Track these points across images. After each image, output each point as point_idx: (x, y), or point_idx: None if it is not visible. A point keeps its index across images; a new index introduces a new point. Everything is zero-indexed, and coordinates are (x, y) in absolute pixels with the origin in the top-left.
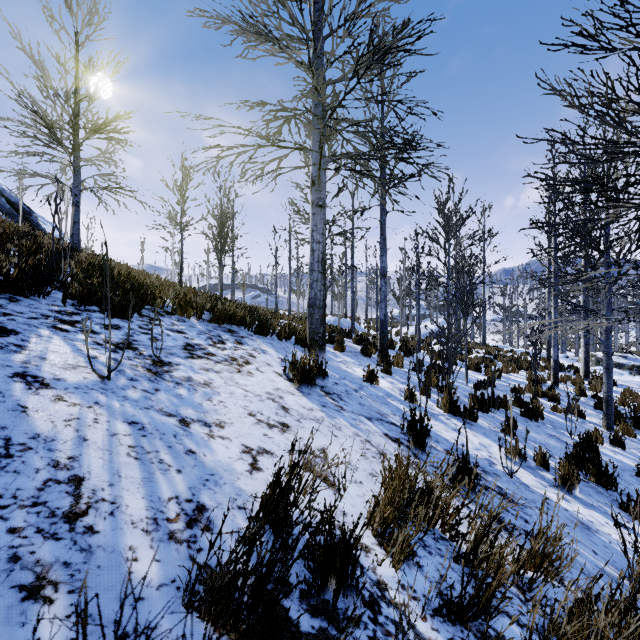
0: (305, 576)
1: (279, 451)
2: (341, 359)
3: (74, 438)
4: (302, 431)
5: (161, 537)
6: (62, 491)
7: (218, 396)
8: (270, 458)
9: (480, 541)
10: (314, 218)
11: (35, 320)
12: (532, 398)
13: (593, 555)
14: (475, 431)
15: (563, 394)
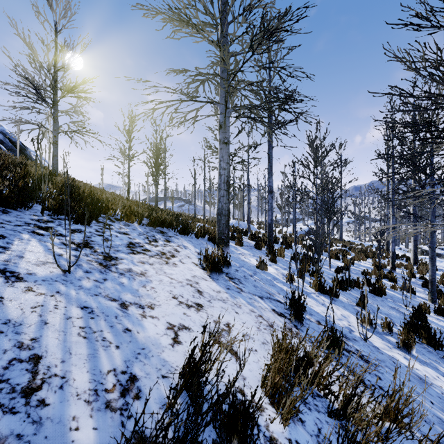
0: (213, 440)
1: (195, 327)
2: (240, 252)
3: (37, 322)
4: (212, 309)
5: (99, 406)
6: (23, 369)
7: (150, 283)
8: (188, 333)
9: (348, 400)
10: (221, 152)
11: (19, 227)
12: (377, 279)
13: (431, 405)
14: (337, 305)
15: (399, 276)
